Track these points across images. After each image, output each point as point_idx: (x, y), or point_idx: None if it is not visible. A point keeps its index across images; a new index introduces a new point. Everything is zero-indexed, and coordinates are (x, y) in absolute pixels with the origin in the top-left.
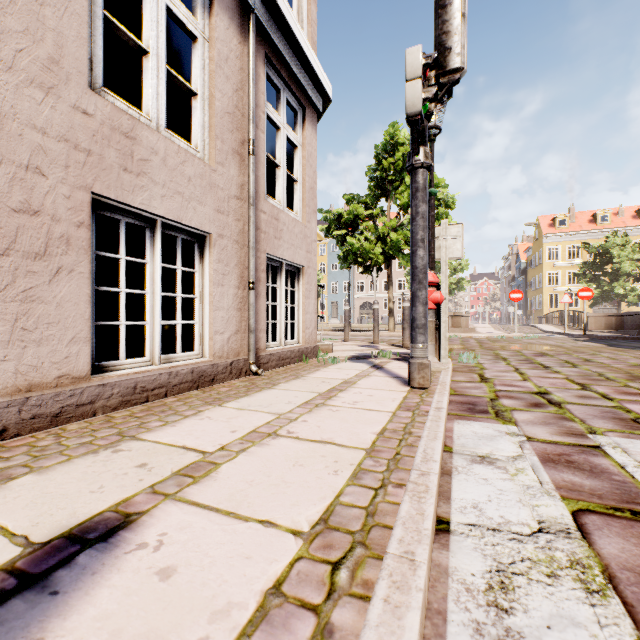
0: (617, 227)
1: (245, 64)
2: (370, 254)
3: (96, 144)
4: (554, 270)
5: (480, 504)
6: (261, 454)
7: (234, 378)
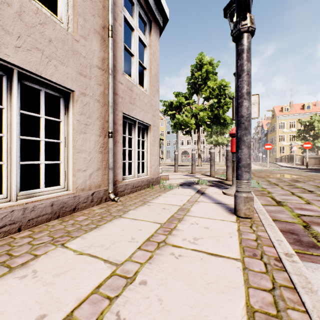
0: (315, 111)
1: None
2: (188, 124)
3: None
4: (282, 134)
5: None
6: None
7: (95, 205)
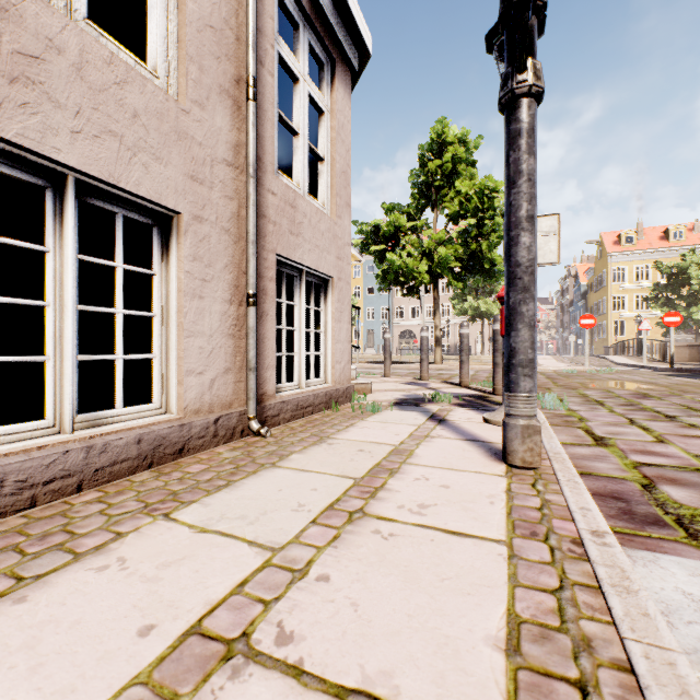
0: (693, 244)
1: None
2: (414, 272)
3: None
4: (620, 294)
5: None
6: None
7: (221, 443)
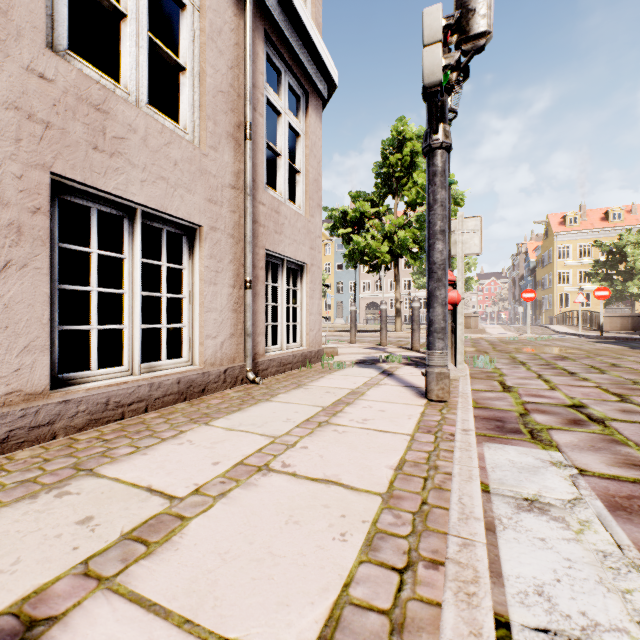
0: (630, 225)
1: (241, 39)
2: (377, 253)
3: (57, 115)
4: (565, 269)
5: (546, 587)
6: (245, 502)
7: (228, 387)
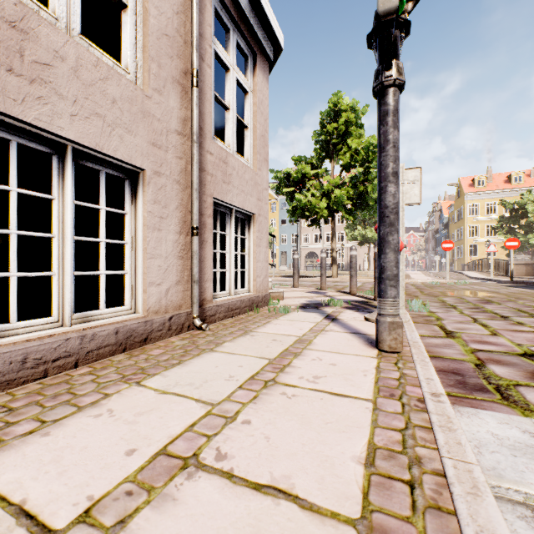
0: (530, 186)
1: None
2: (316, 208)
3: None
4: (474, 224)
5: None
6: None
7: (174, 335)
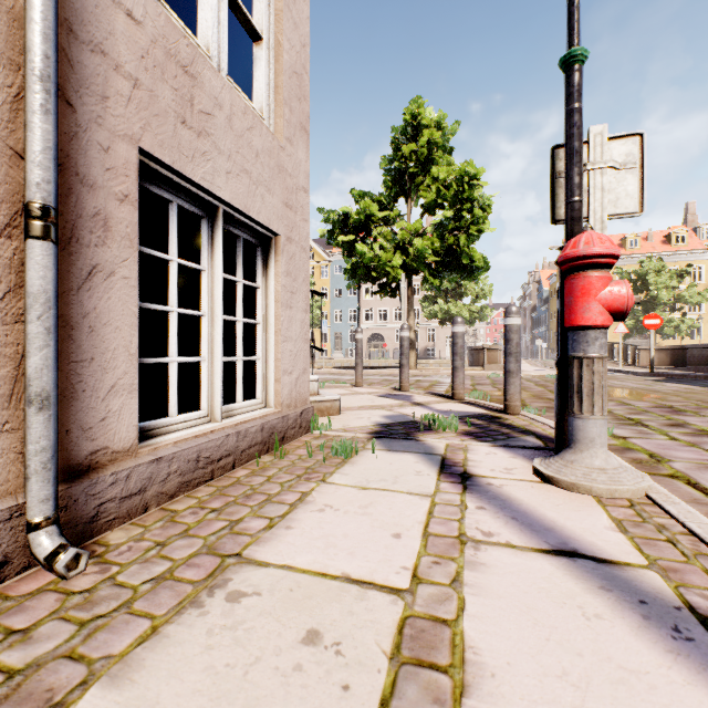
0: (647, 253)
1: None
2: (387, 267)
3: None
4: None
5: None
6: None
7: None
